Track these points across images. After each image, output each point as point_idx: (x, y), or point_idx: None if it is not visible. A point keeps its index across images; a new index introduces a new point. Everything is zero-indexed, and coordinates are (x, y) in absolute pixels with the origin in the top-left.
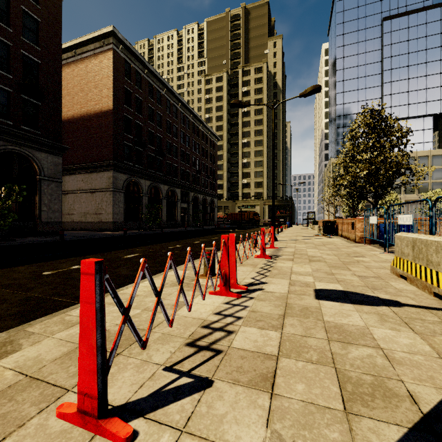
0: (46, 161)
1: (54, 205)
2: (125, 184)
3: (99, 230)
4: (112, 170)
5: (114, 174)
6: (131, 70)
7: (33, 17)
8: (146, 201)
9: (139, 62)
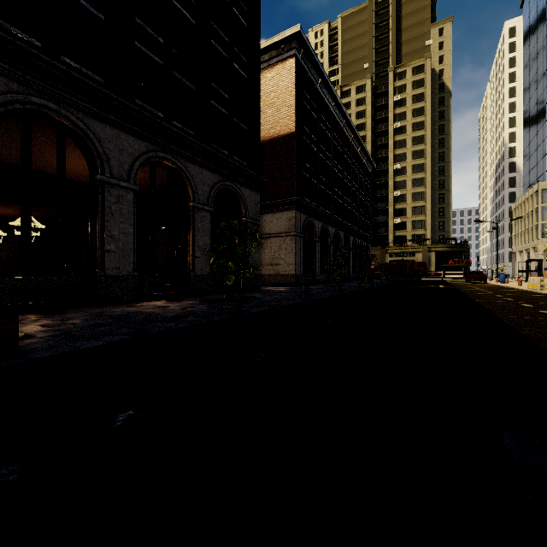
0: (249, 199)
1: (254, 254)
2: (303, 227)
3: (276, 285)
4: (295, 209)
5: (296, 214)
6: (308, 80)
7: (240, 22)
8: (318, 248)
9: (314, 70)
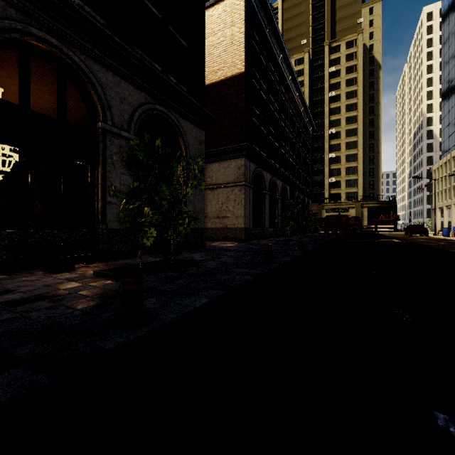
0: (191, 135)
1: (197, 203)
2: (253, 177)
3: (223, 239)
4: (244, 156)
5: (245, 162)
6: (257, 22)
7: None
8: (267, 200)
9: (264, 13)
